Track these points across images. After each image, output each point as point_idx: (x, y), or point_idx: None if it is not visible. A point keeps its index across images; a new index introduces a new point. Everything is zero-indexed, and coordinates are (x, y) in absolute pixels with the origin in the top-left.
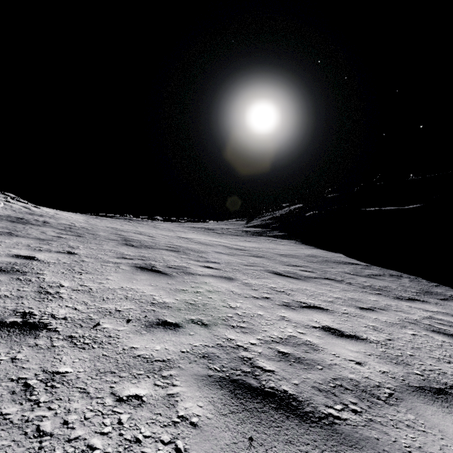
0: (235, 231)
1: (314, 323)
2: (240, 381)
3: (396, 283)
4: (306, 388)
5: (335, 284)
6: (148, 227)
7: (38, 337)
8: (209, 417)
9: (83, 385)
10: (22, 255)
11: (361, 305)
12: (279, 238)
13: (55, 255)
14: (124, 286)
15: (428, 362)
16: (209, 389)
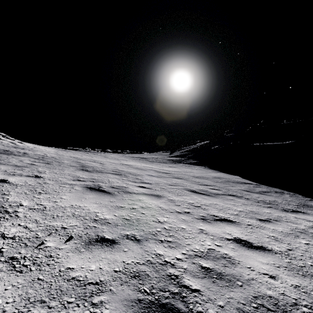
0: (162, 159)
1: (227, 235)
2: (168, 305)
3: (280, 198)
4: (231, 311)
5: (237, 199)
6: (100, 157)
7: None
8: None
9: None
10: None
11: (259, 217)
12: (193, 165)
13: (24, 178)
14: (73, 204)
15: None
16: None
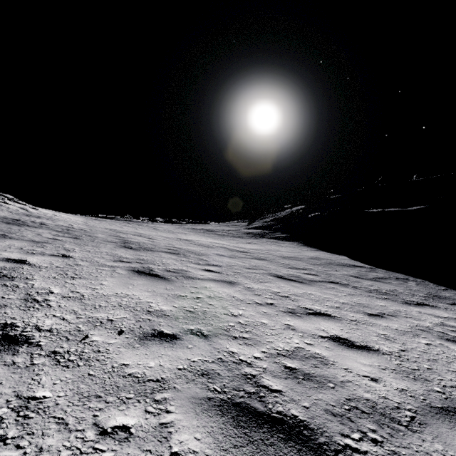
0: (236, 232)
1: (322, 333)
2: (243, 404)
3: (402, 287)
4: (318, 412)
5: (341, 288)
6: (148, 229)
7: (17, 354)
8: (208, 453)
9: (61, 414)
10: (12, 259)
11: (369, 311)
12: (281, 240)
13: (48, 258)
14: (119, 292)
15: (448, 377)
16: (209, 416)
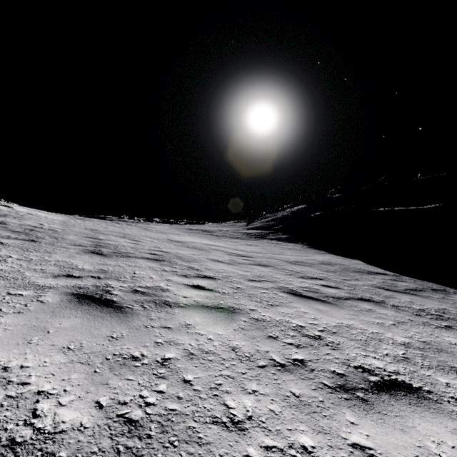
0: (235, 233)
1: None
2: None
3: (448, 303)
4: None
5: (379, 309)
6: (137, 229)
7: None
8: None
9: None
10: None
11: (455, 363)
12: (283, 242)
13: None
14: None
15: None
16: None
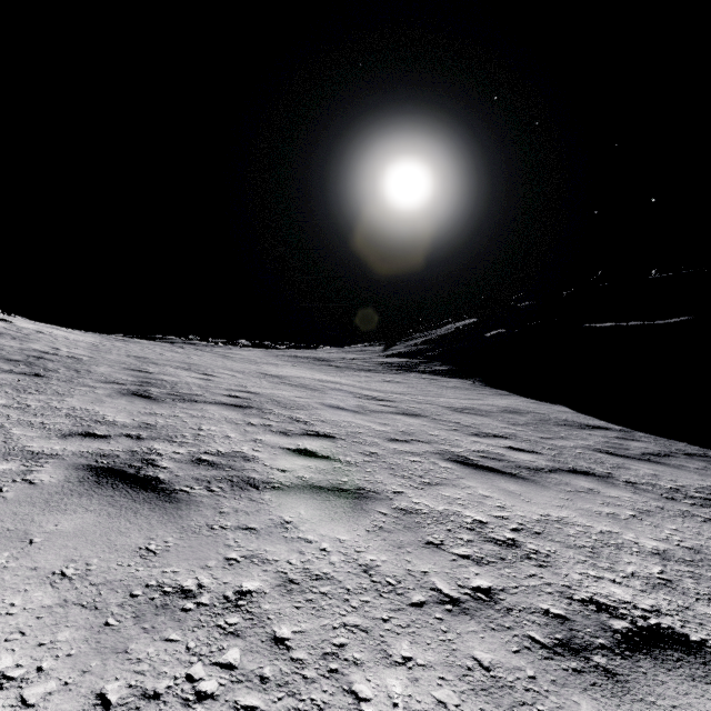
0: (365, 363)
1: None
2: None
3: None
4: None
5: (606, 489)
6: (211, 356)
7: None
8: None
9: None
10: None
11: None
12: (442, 376)
13: None
14: None
15: None
16: None
